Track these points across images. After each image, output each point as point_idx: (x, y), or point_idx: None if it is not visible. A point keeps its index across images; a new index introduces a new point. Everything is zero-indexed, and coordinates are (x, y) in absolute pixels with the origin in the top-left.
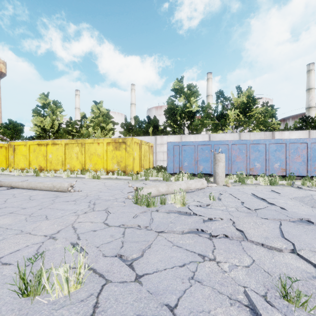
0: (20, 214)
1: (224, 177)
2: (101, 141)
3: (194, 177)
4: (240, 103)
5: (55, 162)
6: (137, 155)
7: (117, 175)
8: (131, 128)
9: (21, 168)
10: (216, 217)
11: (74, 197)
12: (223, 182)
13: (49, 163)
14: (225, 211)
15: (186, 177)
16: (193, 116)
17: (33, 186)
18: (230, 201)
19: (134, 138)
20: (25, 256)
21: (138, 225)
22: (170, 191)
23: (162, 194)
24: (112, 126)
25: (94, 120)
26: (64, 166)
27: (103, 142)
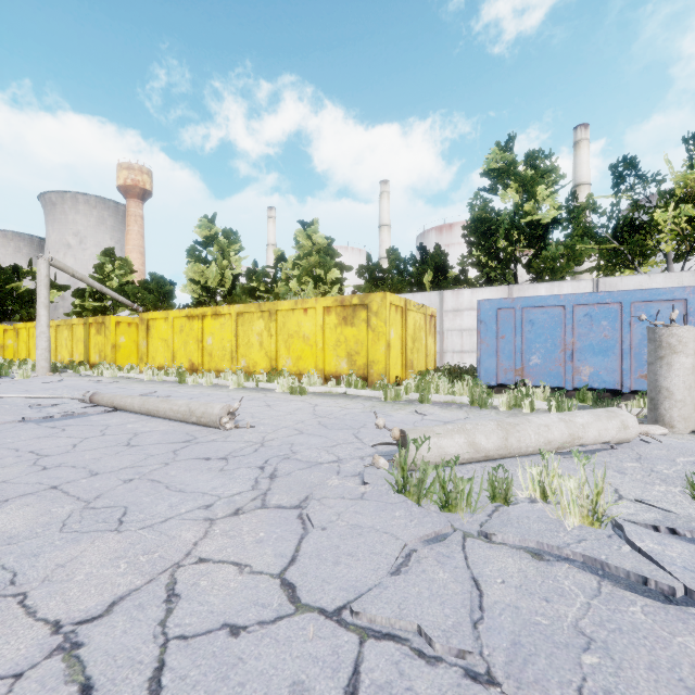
0: (69, 496)
1: (694, 403)
2: (312, 306)
3: (571, 400)
4: None
5: (218, 354)
6: (396, 338)
7: (346, 385)
8: (381, 276)
9: (160, 366)
10: None
11: (229, 447)
12: (691, 421)
13: (207, 356)
14: None
15: (540, 397)
16: (543, 234)
17: (151, 408)
18: None
19: (388, 295)
20: None
21: (418, 627)
22: (512, 449)
23: (485, 456)
24: (338, 274)
25: (300, 262)
26: (236, 363)
27: (315, 307)
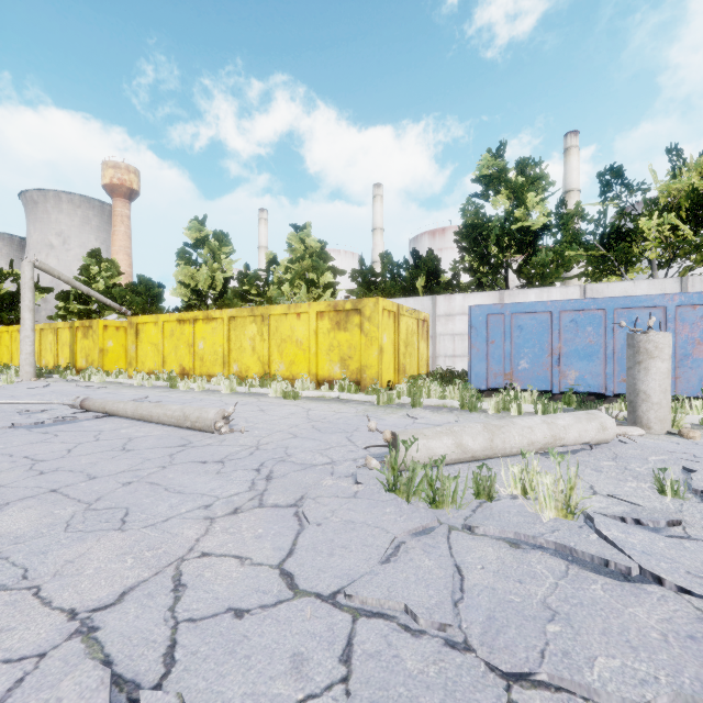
0: (69, 498)
1: (669, 406)
2: (305, 310)
3: (556, 403)
4: (685, 193)
5: (210, 359)
6: (389, 343)
7: (340, 390)
8: (374, 280)
9: (150, 371)
10: None
11: (225, 450)
12: (666, 423)
13: (198, 361)
14: None
15: (528, 400)
16: (533, 241)
17: (144, 413)
18: None
19: (381, 300)
20: None
21: (405, 607)
22: (497, 450)
23: (472, 457)
24: (331, 278)
25: (293, 266)
26: (228, 368)
27: (308, 311)
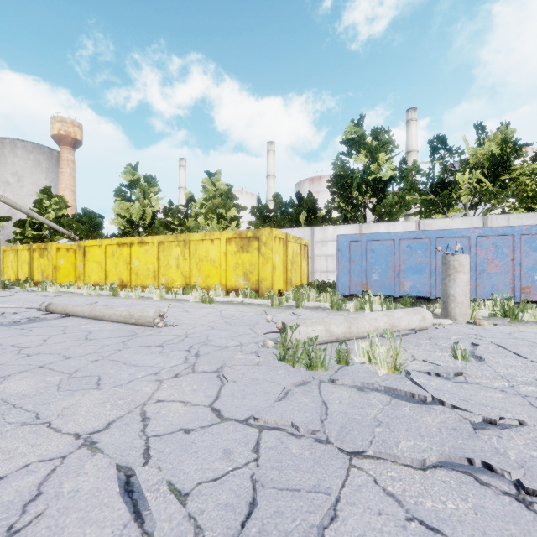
0: (55, 371)
1: (468, 304)
2: (217, 237)
3: (396, 304)
4: (486, 157)
5: (143, 274)
6: (280, 261)
7: (243, 296)
8: (268, 215)
9: (95, 283)
10: (504, 418)
11: (163, 338)
12: (466, 316)
13: (134, 275)
14: (513, 395)
15: (378, 302)
16: (383, 188)
17: (98, 313)
18: (513, 365)
19: (273, 230)
20: (4, 505)
21: (291, 423)
22: (353, 334)
23: (336, 339)
24: (236, 213)
25: (207, 203)
26: (158, 280)
27: (220, 238)
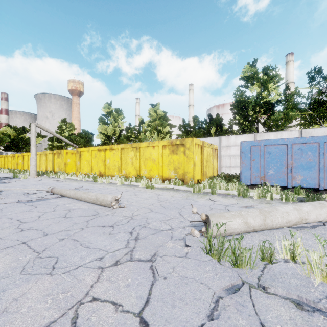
0: (30, 248)
1: None
2: (157, 144)
3: (293, 194)
4: None
5: (112, 168)
6: (198, 160)
7: (174, 184)
8: (190, 130)
9: (85, 173)
10: None
11: (115, 219)
12: None
13: (107, 169)
14: None
15: (274, 191)
16: (272, 108)
17: (78, 196)
18: None
19: (194, 139)
20: None
21: None
22: (268, 226)
23: (253, 230)
24: (169, 129)
25: (151, 123)
26: (120, 172)
27: (158, 145)
